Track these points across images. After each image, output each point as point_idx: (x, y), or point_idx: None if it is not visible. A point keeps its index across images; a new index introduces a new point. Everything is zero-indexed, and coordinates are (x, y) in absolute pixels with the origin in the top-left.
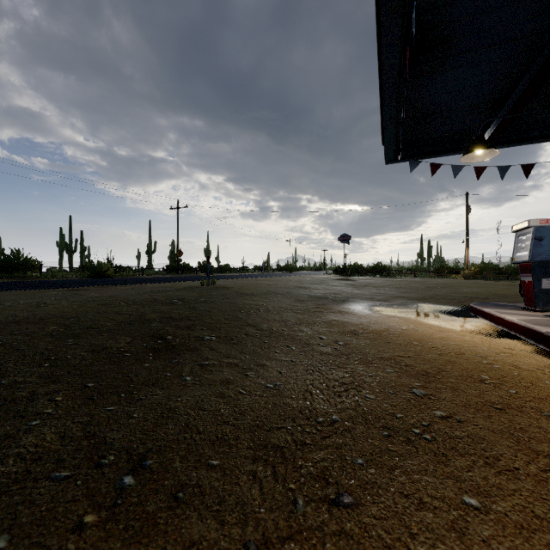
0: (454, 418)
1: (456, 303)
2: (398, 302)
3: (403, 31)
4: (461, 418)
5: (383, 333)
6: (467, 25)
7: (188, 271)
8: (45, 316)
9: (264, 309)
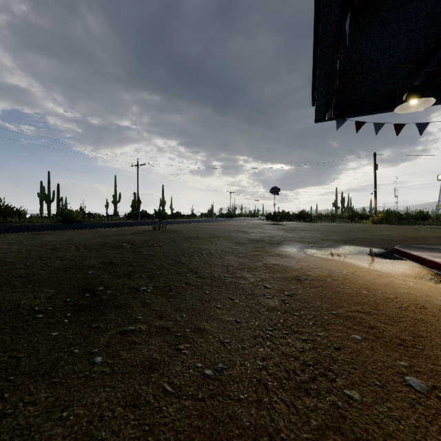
0: None
1: (377, 245)
2: (326, 244)
3: None
4: None
5: (327, 279)
6: None
7: (146, 217)
8: None
9: (207, 253)
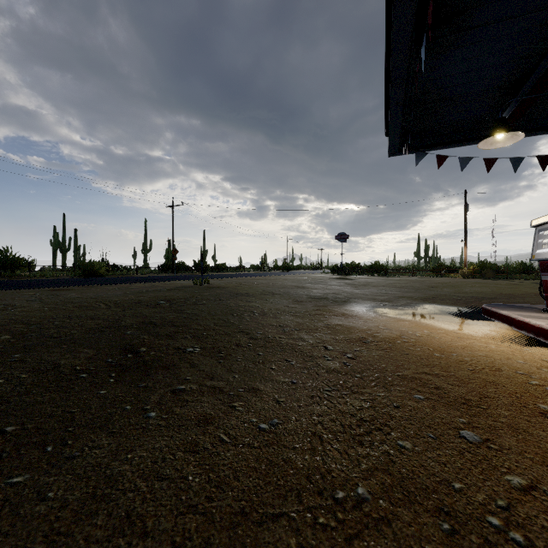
0: (541, 491)
1: (464, 304)
2: (402, 302)
3: None
4: None
5: (397, 341)
6: None
7: (184, 270)
8: (4, 322)
9: (259, 312)
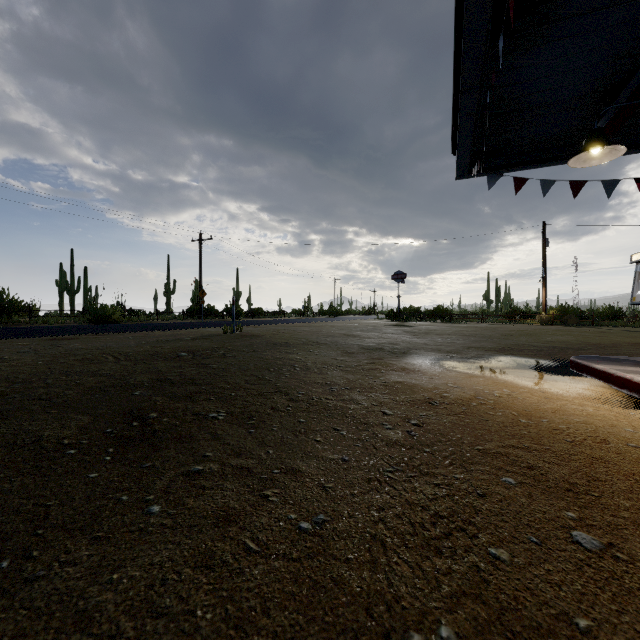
0: None
1: (546, 356)
2: (473, 354)
3: None
4: None
5: (471, 402)
6: None
7: (213, 315)
8: None
9: (301, 366)
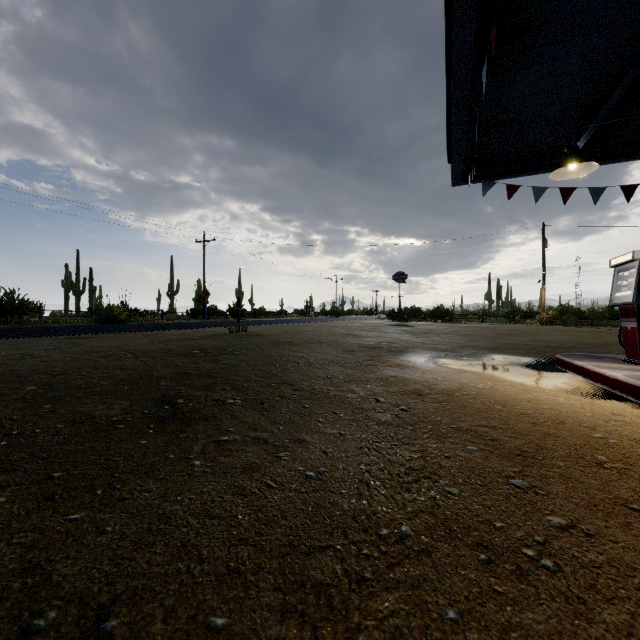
0: (579, 529)
1: (537, 354)
2: (467, 352)
3: (479, 13)
4: (589, 529)
5: (455, 393)
6: (559, 5)
7: (216, 315)
8: (25, 372)
9: (304, 362)
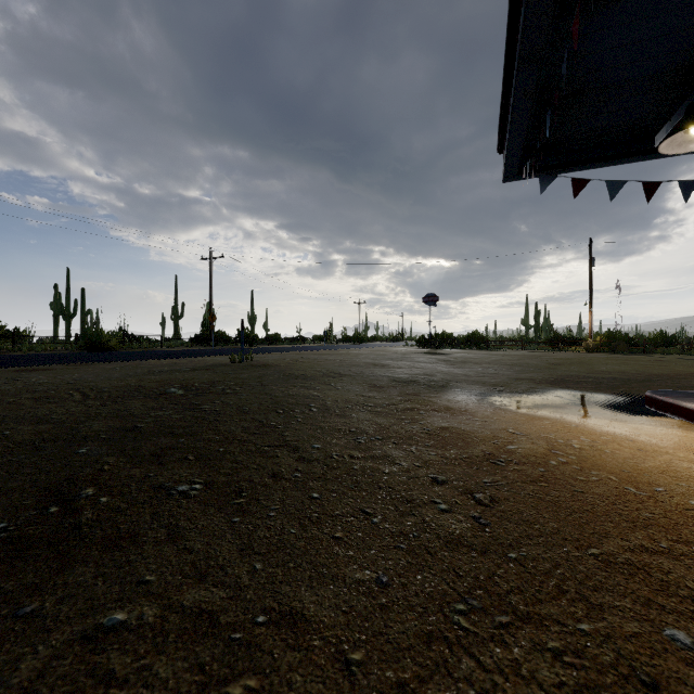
0: None
1: (609, 389)
2: (524, 387)
3: None
4: None
5: (549, 460)
6: None
7: (224, 341)
8: None
9: (319, 406)
